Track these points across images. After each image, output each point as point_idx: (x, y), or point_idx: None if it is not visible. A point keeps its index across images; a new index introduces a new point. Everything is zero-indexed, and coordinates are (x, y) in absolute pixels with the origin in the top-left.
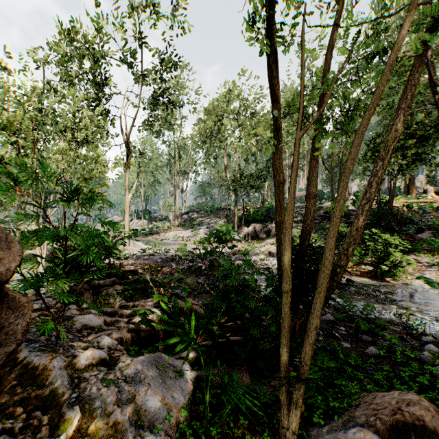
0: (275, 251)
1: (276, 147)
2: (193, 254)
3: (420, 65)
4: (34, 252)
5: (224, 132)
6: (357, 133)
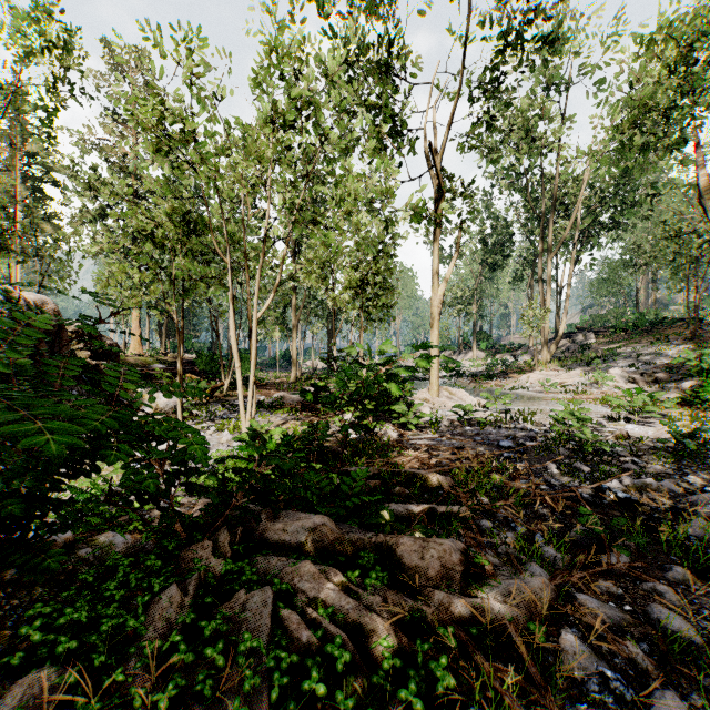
0: None
1: None
2: (615, 437)
3: None
4: (288, 396)
5: (708, 78)
6: None
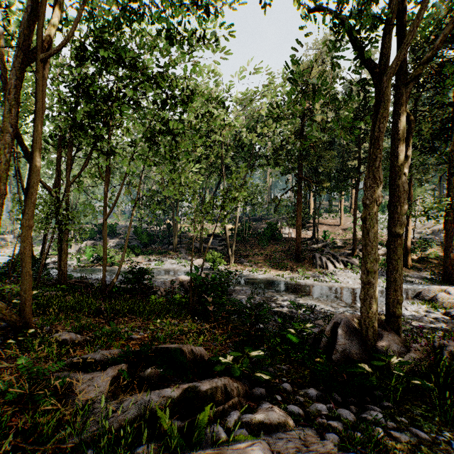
0: (87, 259)
1: None
2: None
3: None
4: None
5: None
6: None
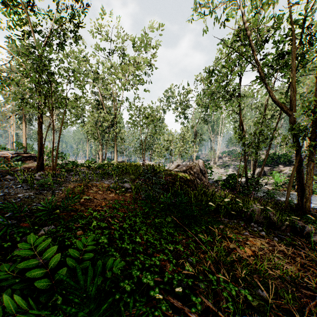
0: (270, 182)
1: (244, 155)
2: (225, 181)
3: (270, 143)
4: None
5: (243, 116)
6: (245, 162)
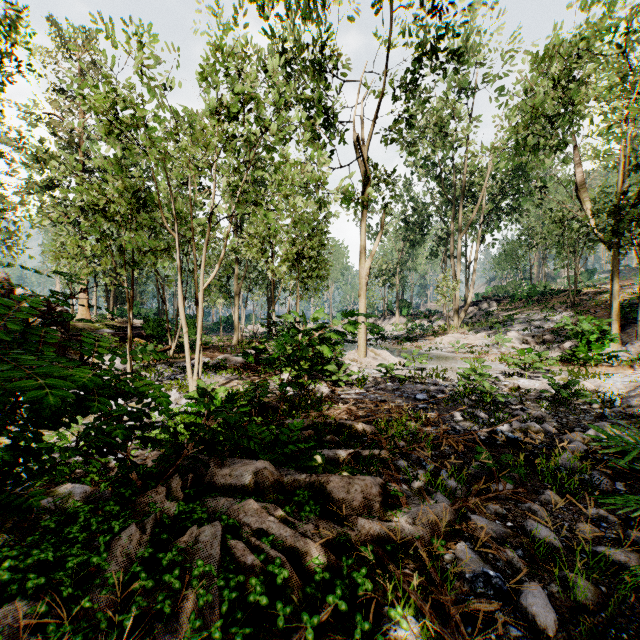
0: None
1: None
2: (509, 389)
3: None
4: (231, 358)
5: (583, 93)
6: None
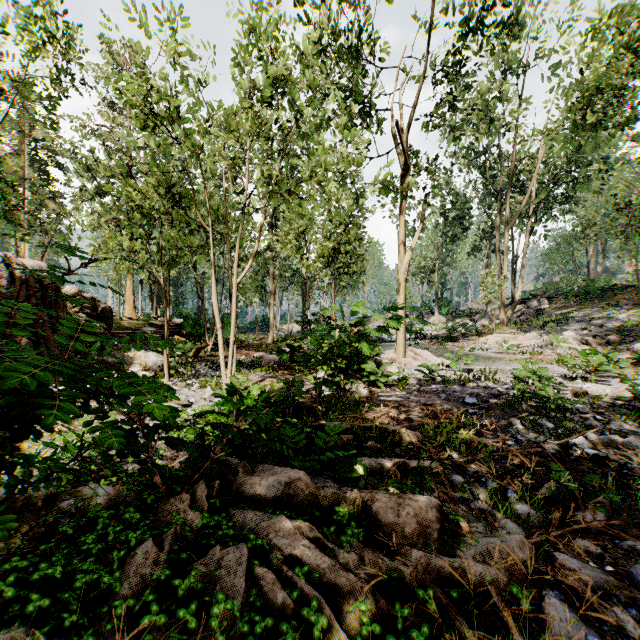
0: None
1: None
2: (574, 395)
3: None
4: (265, 356)
5: None
6: None
